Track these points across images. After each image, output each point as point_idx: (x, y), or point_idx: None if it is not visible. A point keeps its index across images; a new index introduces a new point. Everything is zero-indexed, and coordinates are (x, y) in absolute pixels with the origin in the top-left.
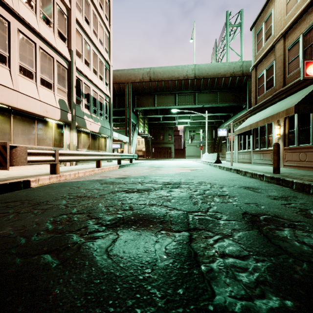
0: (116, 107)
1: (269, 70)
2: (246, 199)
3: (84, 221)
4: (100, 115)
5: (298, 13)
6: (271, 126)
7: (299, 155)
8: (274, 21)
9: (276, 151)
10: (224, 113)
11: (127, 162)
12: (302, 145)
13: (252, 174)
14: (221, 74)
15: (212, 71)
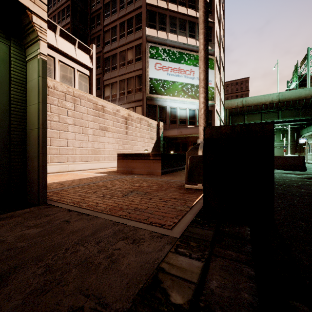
0: None
1: None
2: None
3: None
4: None
5: None
6: None
7: None
8: None
9: None
10: (306, 122)
11: None
12: None
13: None
14: (302, 97)
15: (294, 95)
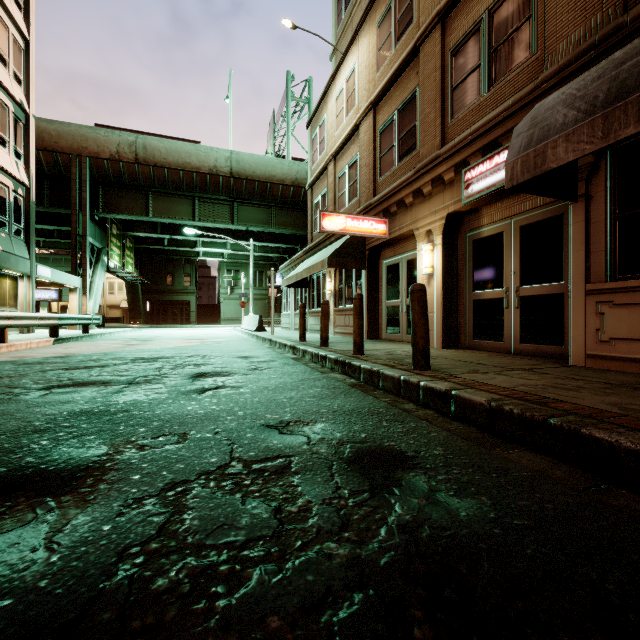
0: (45, 205)
1: (323, 197)
2: (221, 365)
3: (7, 390)
4: (1, 226)
5: (343, 138)
6: (325, 277)
7: (345, 319)
8: (327, 132)
9: (301, 314)
10: (287, 245)
11: (78, 332)
12: (348, 306)
13: (280, 344)
14: (278, 178)
15: (263, 169)
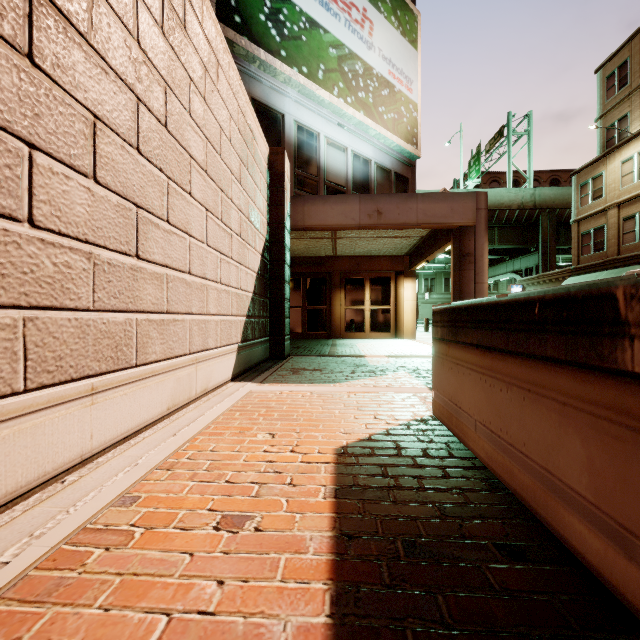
0: None
1: (598, 231)
2: None
3: None
4: None
5: (635, 194)
6: None
7: None
8: (606, 185)
9: None
10: (496, 256)
11: None
12: None
13: None
14: (505, 205)
15: (493, 200)
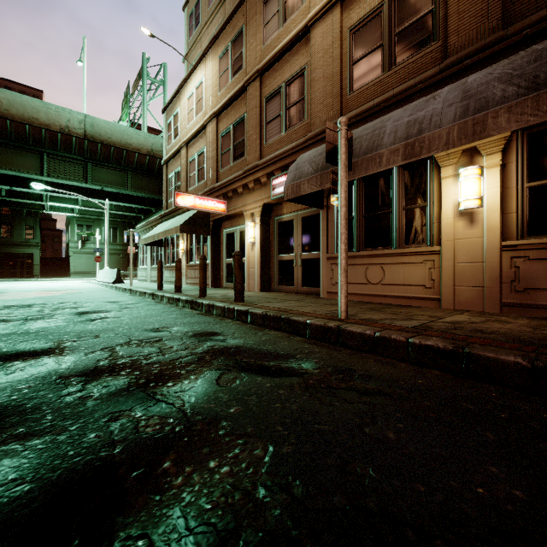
0: None
1: (177, 174)
2: (96, 307)
3: None
4: None
5: (194, 131)
6: (179, 239)
7: (195, 272)
8: (180, 122)
9: (159, 268)
10: (143, 206)
11: None
12: (197, 262)
13: (140, 292)
14: (134, 147)
15: (119, 137)
